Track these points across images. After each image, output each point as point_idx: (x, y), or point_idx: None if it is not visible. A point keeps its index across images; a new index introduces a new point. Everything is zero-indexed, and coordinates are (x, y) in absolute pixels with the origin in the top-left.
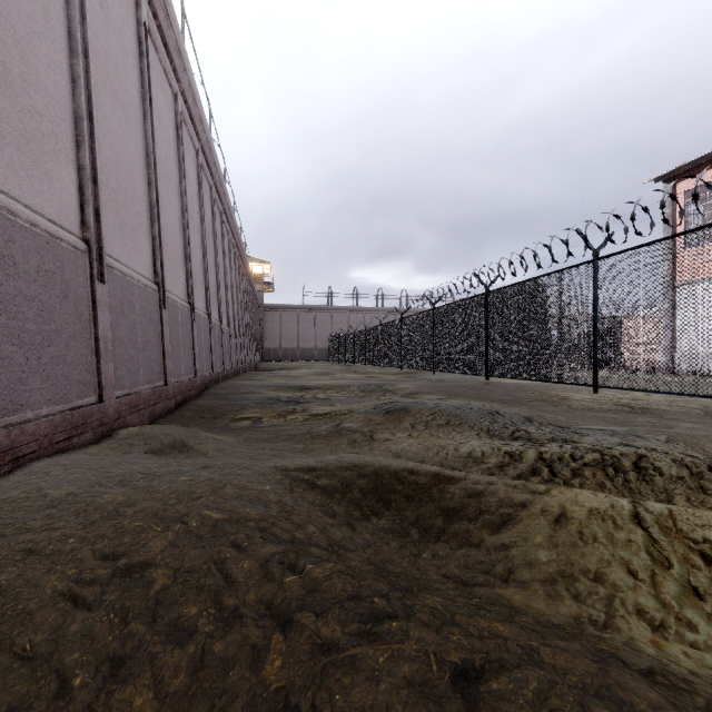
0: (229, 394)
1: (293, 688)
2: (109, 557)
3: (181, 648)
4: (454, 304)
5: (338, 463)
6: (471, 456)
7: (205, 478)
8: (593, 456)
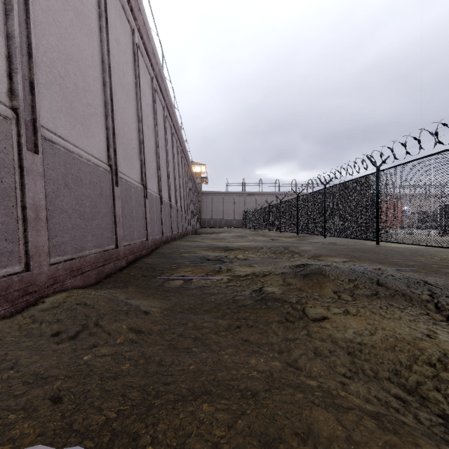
0: (171, 253)
1: None
2: None
3: None
4: (344, 183)
5: None
6: None
7: None
8: None
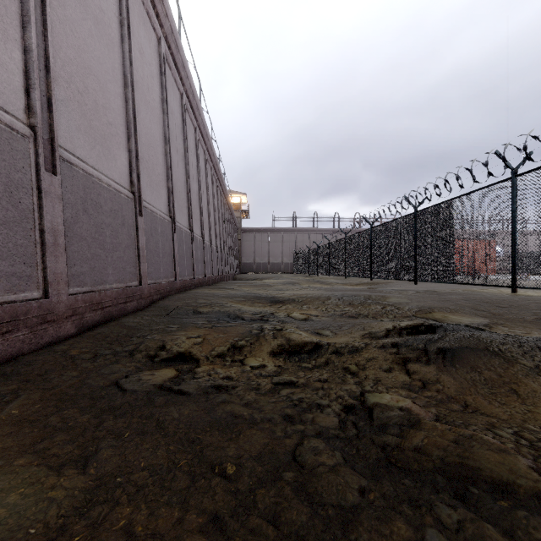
0: (182, 307)
1: None
2: None
3: None
4: (449, 202)
5: None
6: None
7: None
8: None
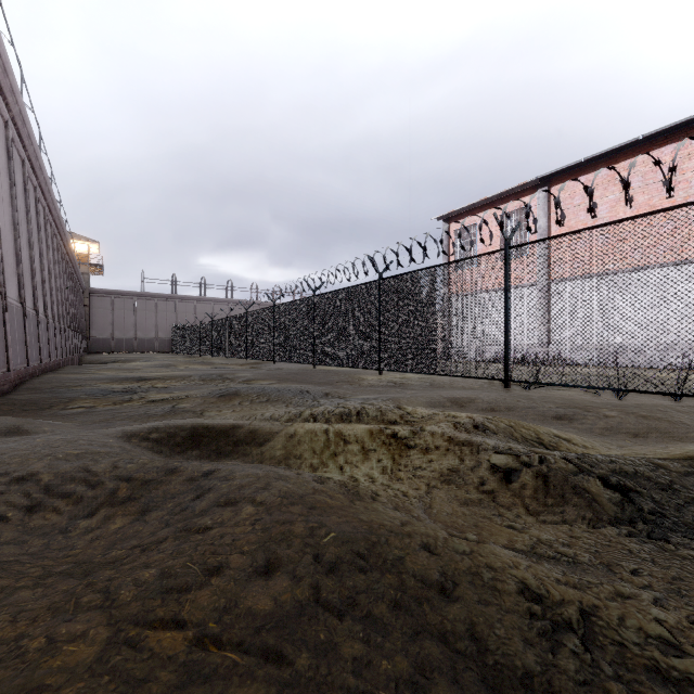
0: (53, 388)
1: (132, 494)
2: (4, 474)
3: (68, 497)
4: (290, 303)
5: (167, 423)
6: (271, 418)
7: (59, 438)
8: (339, 410)
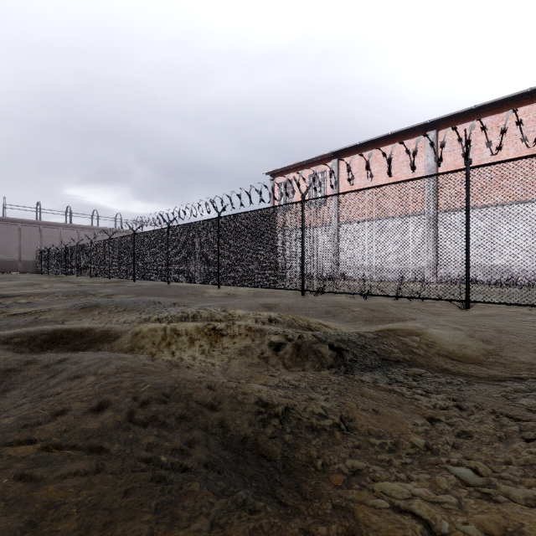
0: None
1: None
2: None
3: None
4: (148, 232)
5: (28, 329)
6: (124, 322)
7: None
8: (179, 314)
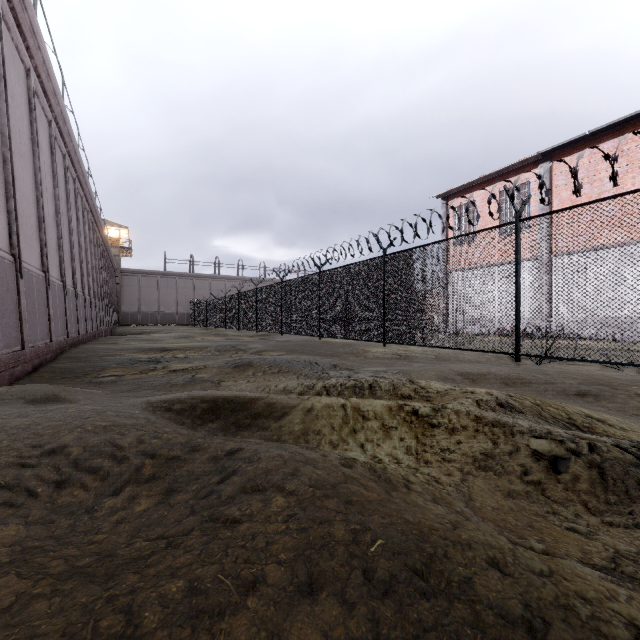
0: (88, 357)
1: (157, 472)
2: (37, 446)
3: (95, 473)
4: (297, 279)
5: (188, 395)
6: (284, 389)
7: (89, 409)
8: (351, 383)
